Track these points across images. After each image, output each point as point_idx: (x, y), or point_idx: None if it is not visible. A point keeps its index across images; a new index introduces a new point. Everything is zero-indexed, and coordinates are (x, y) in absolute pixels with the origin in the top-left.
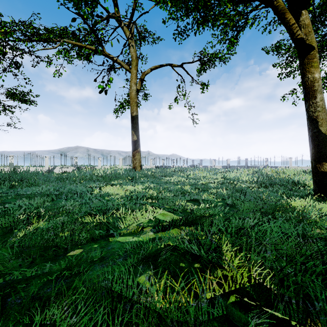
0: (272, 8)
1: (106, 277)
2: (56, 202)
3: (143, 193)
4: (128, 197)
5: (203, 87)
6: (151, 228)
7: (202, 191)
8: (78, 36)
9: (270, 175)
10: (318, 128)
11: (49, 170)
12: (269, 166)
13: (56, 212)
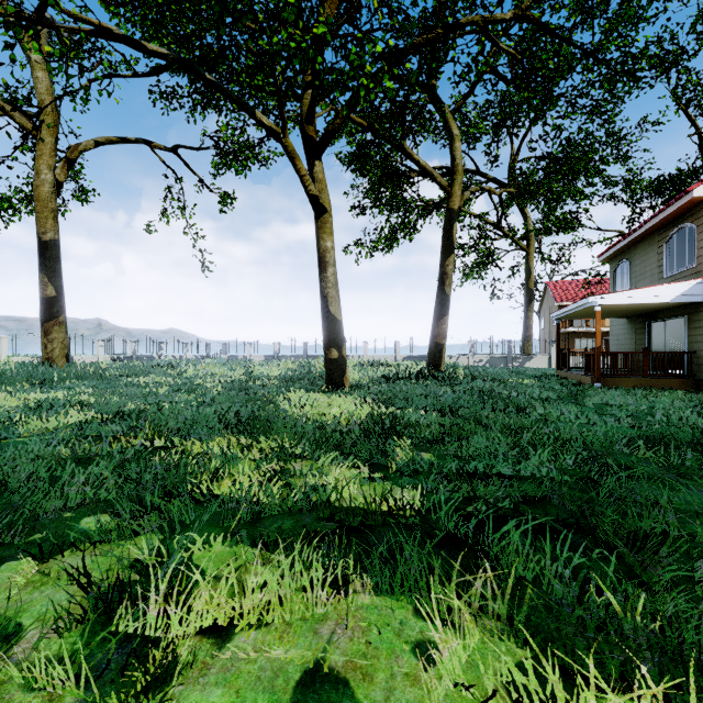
0: (282, 146)
1: (8, 450)
2: None
3: (67, 401)
4: (32, 407)
5: (225, 201)
6: (72, 429)
7: (180, 392)
8: None
9: (315, 368)
10: (328, 308)
11: None
12: None
13: None
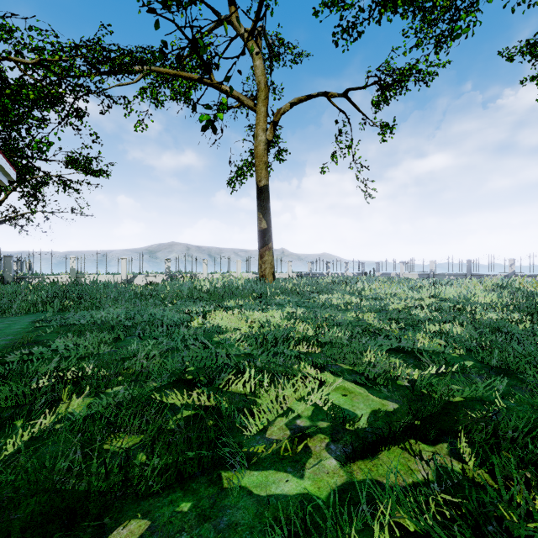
0: None
1: None
2: (124, 344)
3: (286, 330)
4: (258, 339)
5: (384, 131)
6: (327, 439)
7: (410, 330)
8: (171, 62)
9: None
10: None
11: (127, 281)
12: (517, 275)
13: (112, 375)
